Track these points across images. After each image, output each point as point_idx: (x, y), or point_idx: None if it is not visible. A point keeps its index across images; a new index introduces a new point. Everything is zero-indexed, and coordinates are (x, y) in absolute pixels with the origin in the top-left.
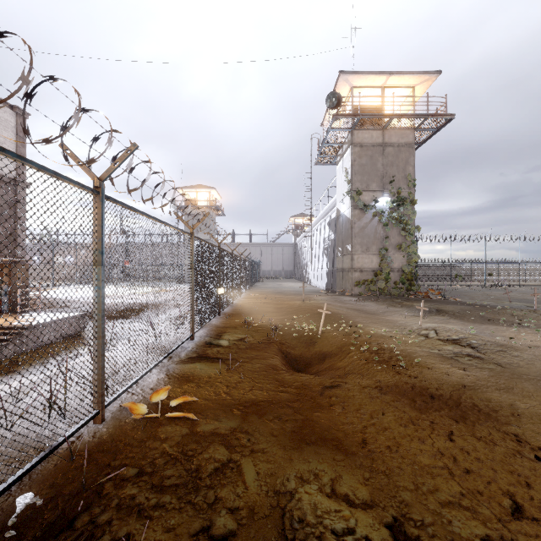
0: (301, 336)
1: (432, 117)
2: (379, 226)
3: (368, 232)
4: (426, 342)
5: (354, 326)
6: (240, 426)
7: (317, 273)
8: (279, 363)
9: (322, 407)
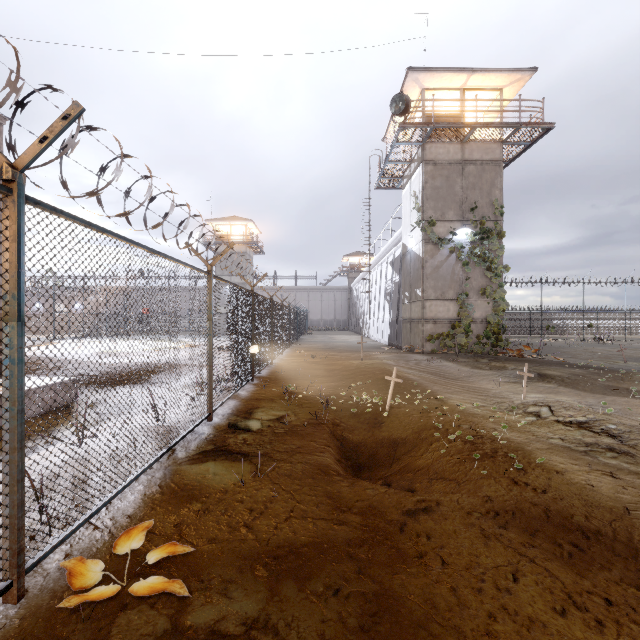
0: (361, 412)
1: (526, 126)
2: (457, 266)
3: (443, 272)
4: (539, 425)
5: (433, 398)
6: (264, 613)
7: (377, 324)
8: (332, 459)
9: (407, 561)
